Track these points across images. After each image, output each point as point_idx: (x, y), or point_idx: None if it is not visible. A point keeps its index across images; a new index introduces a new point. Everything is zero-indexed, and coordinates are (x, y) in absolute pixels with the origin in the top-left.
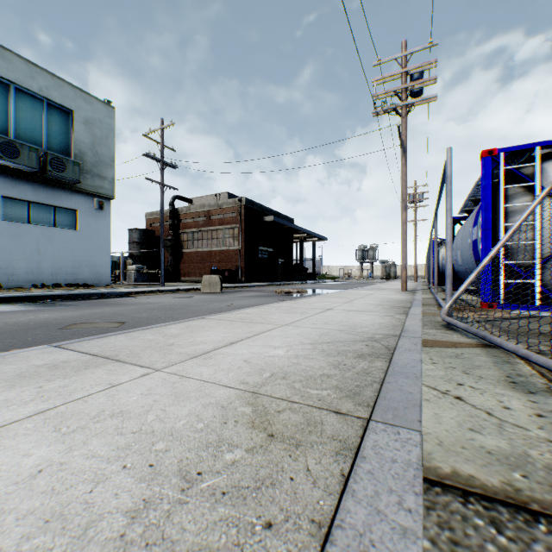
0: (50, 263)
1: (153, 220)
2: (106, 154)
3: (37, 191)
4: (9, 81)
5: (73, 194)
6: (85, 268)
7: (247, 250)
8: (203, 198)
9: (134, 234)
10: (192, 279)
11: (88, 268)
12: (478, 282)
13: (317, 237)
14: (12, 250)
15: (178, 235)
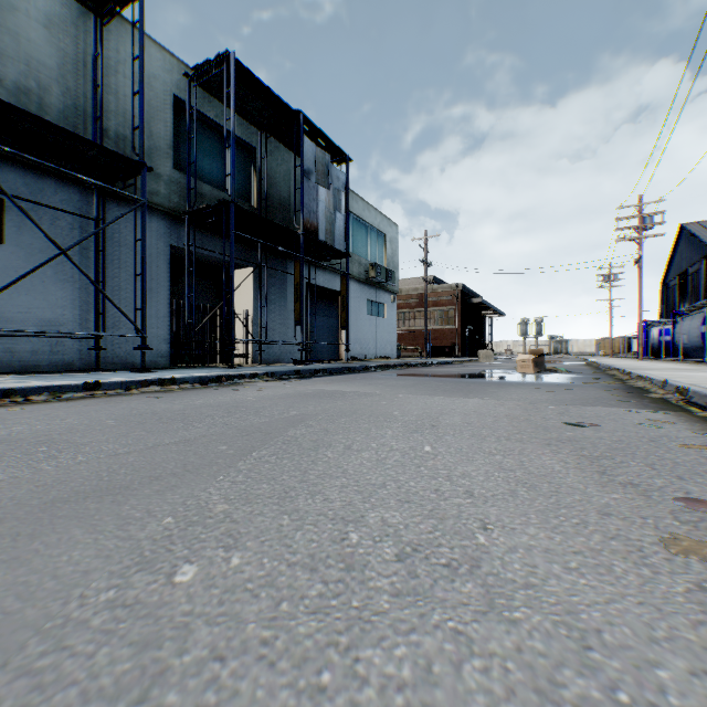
0: (378, 342)
1: None
2: (395, 261)
3: (375, 294)
4: (368, 224)
5: (384, 293)
6: (388, 345)
7: (461, 329)
8: (407, 281)
9: None
10: (404, 355)
11: (389, 345)
12: (699, 353)
13: (498, 313)
14: (369, 334)
15: None
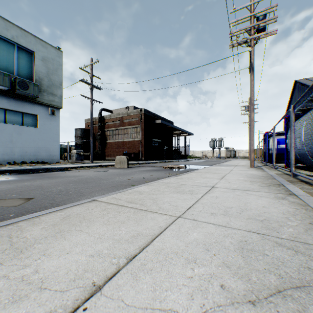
0: (19, 148)
1: (89, 123)
2: (56, 80)
3: (10, 103)
4: None
5: (35, 105)
6: (43, 152)
7: (145, 141)
8: (119, 110)
9: (78, 131)
10: (112, 158)
11: (44, 152)
12: None
13: (187, 133)
14: None
15: (104, 132)
